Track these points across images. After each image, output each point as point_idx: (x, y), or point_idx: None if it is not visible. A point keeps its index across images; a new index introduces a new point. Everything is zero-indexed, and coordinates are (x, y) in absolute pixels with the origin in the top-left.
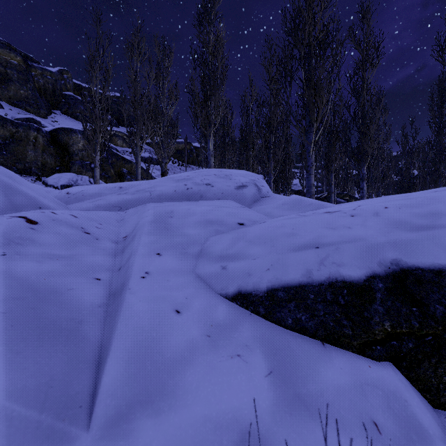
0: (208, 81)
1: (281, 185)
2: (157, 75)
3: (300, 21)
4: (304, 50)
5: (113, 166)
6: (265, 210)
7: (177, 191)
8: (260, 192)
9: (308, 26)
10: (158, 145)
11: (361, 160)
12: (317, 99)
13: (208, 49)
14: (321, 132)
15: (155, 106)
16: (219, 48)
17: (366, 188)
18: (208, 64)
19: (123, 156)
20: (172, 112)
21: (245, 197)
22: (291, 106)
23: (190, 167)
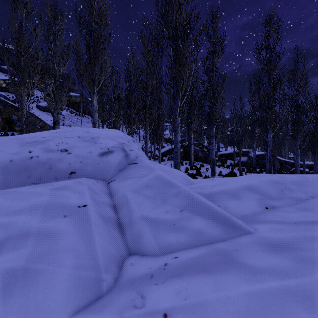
0: (92, 44)
1: (156, 137)
2: (48, 34)
3: (169, 5)
4: (172, 31)
5: (1, 112)
6: (125, 193)
7: (14, 161)
8: (128, 158)
9: (175, 12)
10: (51, 97)
11: (212, 123)
12: (182, 72)
13: (92, 16)
14: (185, 99)
15: (46, 61)
16: (102, 17)
17: (215, 143)
18: (93, 30)
19: (13, 104)
20: (64, 69)
21: (109, 166)
22: (162, 76)
23: (86, 117)
